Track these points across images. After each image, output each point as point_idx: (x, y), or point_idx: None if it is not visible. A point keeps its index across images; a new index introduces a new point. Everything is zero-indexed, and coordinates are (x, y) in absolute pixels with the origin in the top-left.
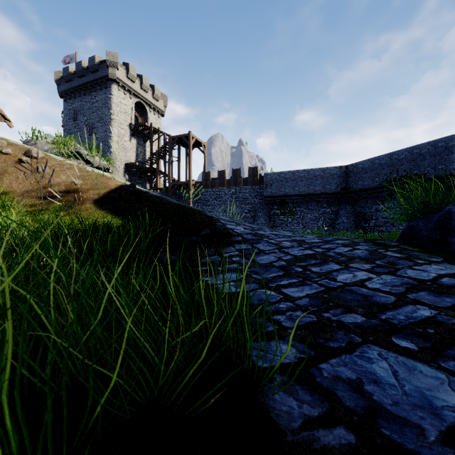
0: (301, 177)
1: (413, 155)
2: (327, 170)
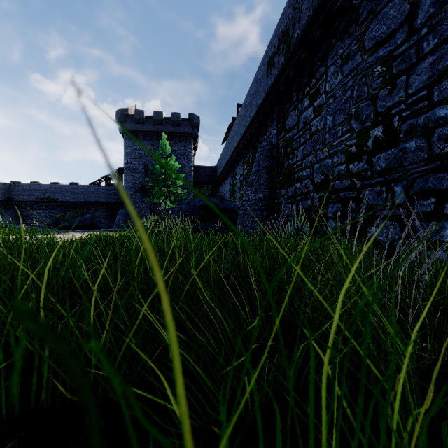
0: None
1: (52, 188)
2: None
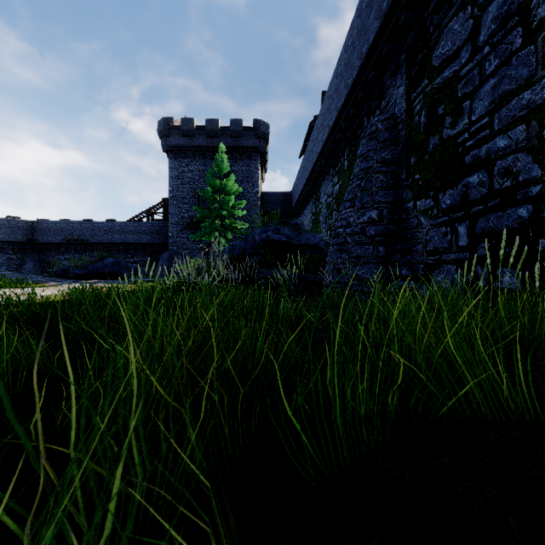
0: None
1: (82, 227)
2: (13, 221)
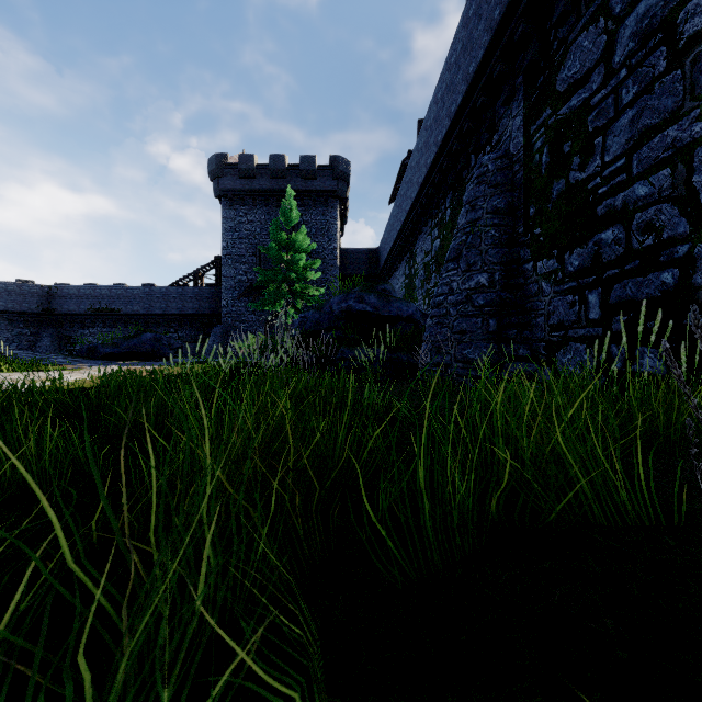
0: None
1: (112, 293)
2: (25, 286)
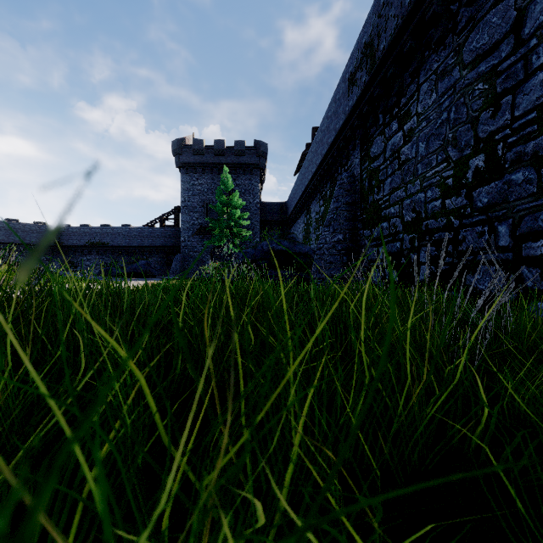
0: (17, 228)
1: (103, 232)
2: (43, 227)
